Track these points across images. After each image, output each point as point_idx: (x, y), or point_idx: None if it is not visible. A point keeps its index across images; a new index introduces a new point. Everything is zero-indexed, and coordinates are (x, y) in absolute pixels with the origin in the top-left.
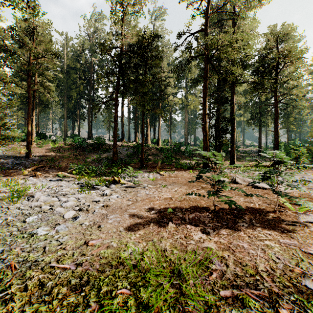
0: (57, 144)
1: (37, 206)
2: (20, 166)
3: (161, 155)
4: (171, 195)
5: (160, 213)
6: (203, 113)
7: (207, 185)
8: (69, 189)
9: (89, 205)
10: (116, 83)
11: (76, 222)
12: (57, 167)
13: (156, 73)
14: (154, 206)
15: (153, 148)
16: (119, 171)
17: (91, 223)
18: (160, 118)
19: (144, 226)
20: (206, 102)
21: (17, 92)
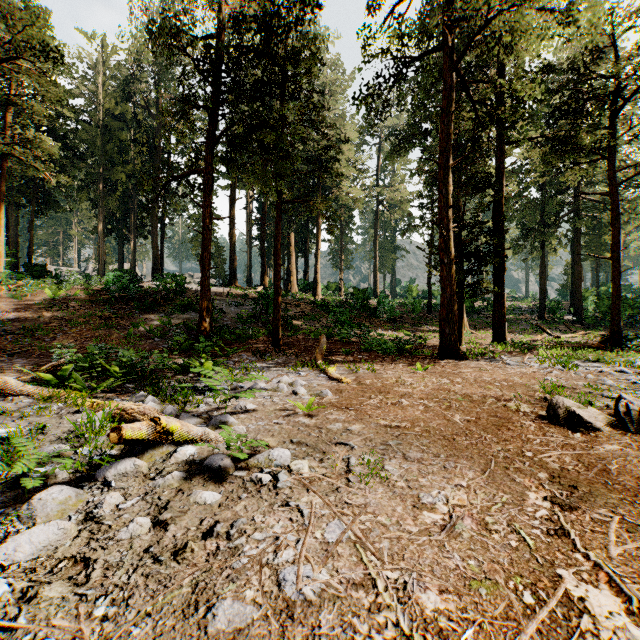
0: (66, 289)
1: None
2: None
3: (322, 318)
4: None
5: None
6: (440, 205)
7: (555, 453)
8: None
9: None
10: (208, 130)
11: None
12: (39, 351)
13: (312, 103)
14: None
15: (305, 301)
16: (207, 365)
17: None
18: (319, 233)
19: None
20: (450, 176)
21: None
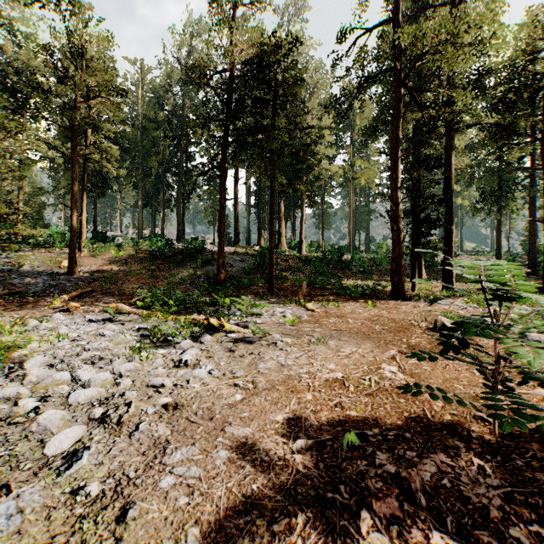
0: (123, 250)
1: (10, 398)
2: (56, 290)
3: (306, 271)
4: (342, 373)
5: (320, 448)
6: (391, 187)
7: (419, 340)
8: (112, 344)
9: (130, 402)
10: (222, 137)
11: (62, 482)
12: (118, 292)
13: (297, 113)
14: (302, 413)
15: (292, 257)
16: (227, 301)
17: (106, 488)
18: (303, 202)
19: (273, 523)
20: (398, 165)
21: (59, 162)
